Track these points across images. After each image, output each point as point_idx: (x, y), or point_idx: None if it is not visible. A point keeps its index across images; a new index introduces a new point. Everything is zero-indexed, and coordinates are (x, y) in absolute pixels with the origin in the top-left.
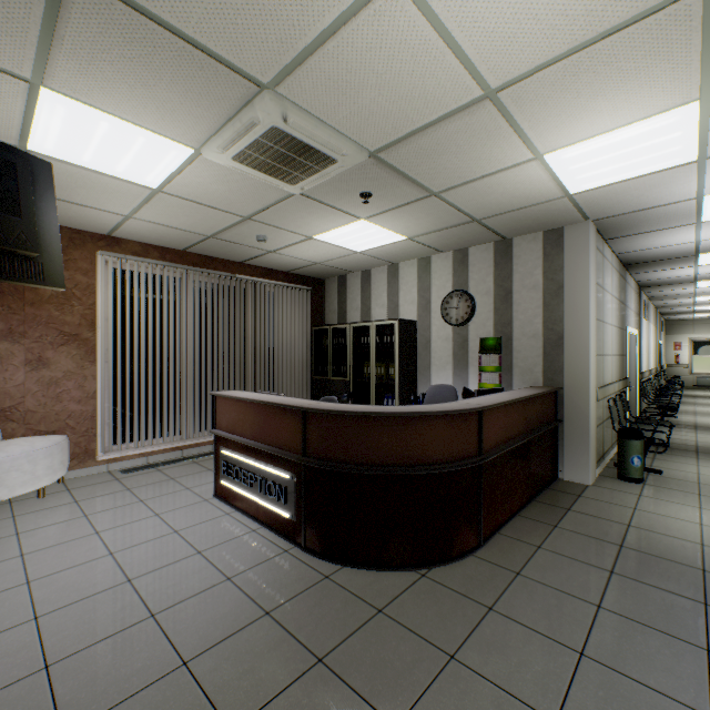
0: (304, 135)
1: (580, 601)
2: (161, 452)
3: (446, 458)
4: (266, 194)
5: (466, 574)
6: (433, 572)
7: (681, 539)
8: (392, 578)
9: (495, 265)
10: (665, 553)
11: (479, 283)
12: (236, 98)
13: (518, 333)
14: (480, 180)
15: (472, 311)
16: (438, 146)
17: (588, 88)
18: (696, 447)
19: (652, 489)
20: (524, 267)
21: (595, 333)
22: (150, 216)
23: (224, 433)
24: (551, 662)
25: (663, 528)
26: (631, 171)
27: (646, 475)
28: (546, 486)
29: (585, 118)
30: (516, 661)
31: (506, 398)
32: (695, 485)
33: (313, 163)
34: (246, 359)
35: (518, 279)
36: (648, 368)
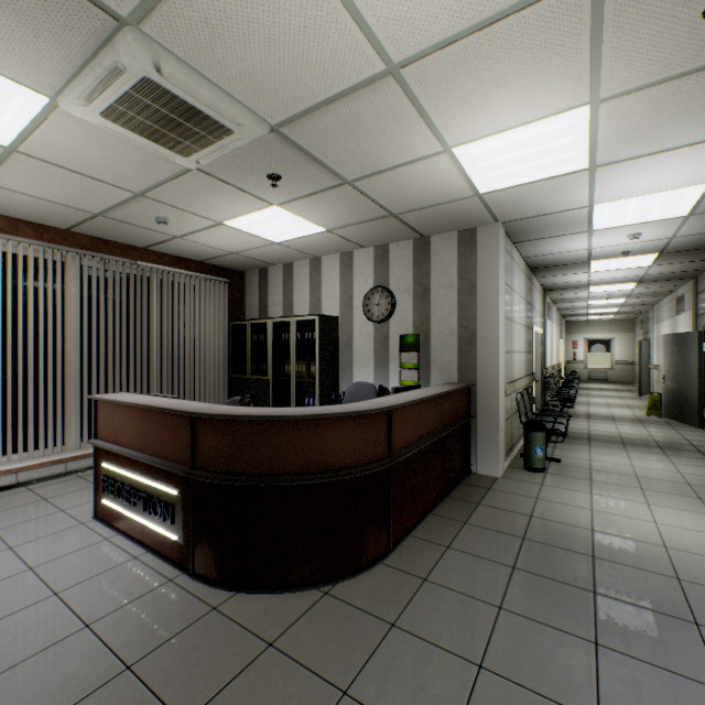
0: (187, 94)
1: (483, 604)
2: (36, 466)
3: (353, 463)
4: (157, 166)
5: (372, 586)
6: (337, 589)
7: (575, 526)
8: (291, 601)
9: (414, 263)
10: (561, 541)
11: (400, 280)
12: (89, 31)
13: (436, 330)
14: (393, 170)
15: (392, 307)
16: (345, 127)
17: (490, 76)
18: (588, 435)
19: (553, 478)
20: (441, 266)
21: (504, 331)
22: (10, 183)
23: (105, 443)
24: (450, 682)
25: (561, 516)
26: (533, 174)
27: (547, 464)
28: (459, 481)
29: (488, 110)
30: (414, 687)
31: (418, 396)
32: (587, 471)
33: (205, 131)
34: (151, 357)
35: (436, 276)
36: (551, 364)
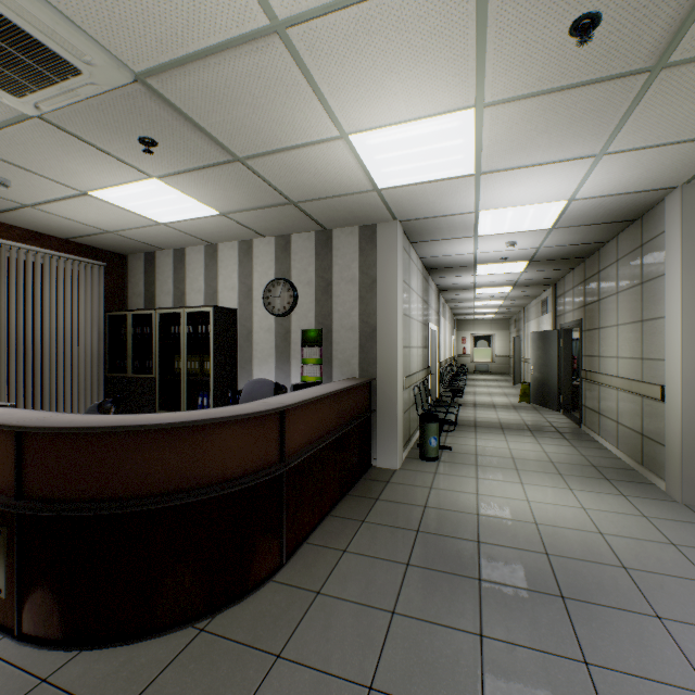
0: (1, 3)
1: (377, 612)
2: None
3: (237, 473)
4: None
5: (259, 611)
6: (216, 622)
7: (464, 513)
8: (155, 649)
9: (317, 255)
10: (451, 530)
11: (302, 272)
12: None
13: (338, 325)
14: (289, 152)
15: (294, 301)
16: (229, 90)
17: (383, 57)
18: (475, 422)
19: (445, 466)
20: (343, 260)
21: (402, 327)
22: None
23: None
24: None
25: (451, 504)
26: (427, 173)
27: (441, 452)
28: (360, 477)
29: (383, 97)
30: None
31: (316, 394)
32: (474, 457)
33: (39, 64)
34: None
35: (338, 271)
36: (445, 358)
